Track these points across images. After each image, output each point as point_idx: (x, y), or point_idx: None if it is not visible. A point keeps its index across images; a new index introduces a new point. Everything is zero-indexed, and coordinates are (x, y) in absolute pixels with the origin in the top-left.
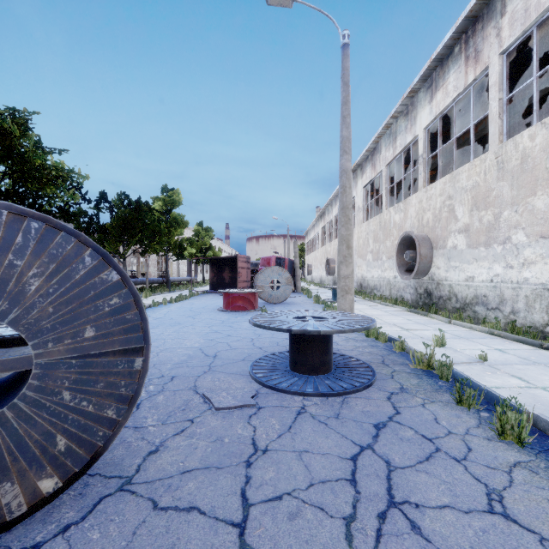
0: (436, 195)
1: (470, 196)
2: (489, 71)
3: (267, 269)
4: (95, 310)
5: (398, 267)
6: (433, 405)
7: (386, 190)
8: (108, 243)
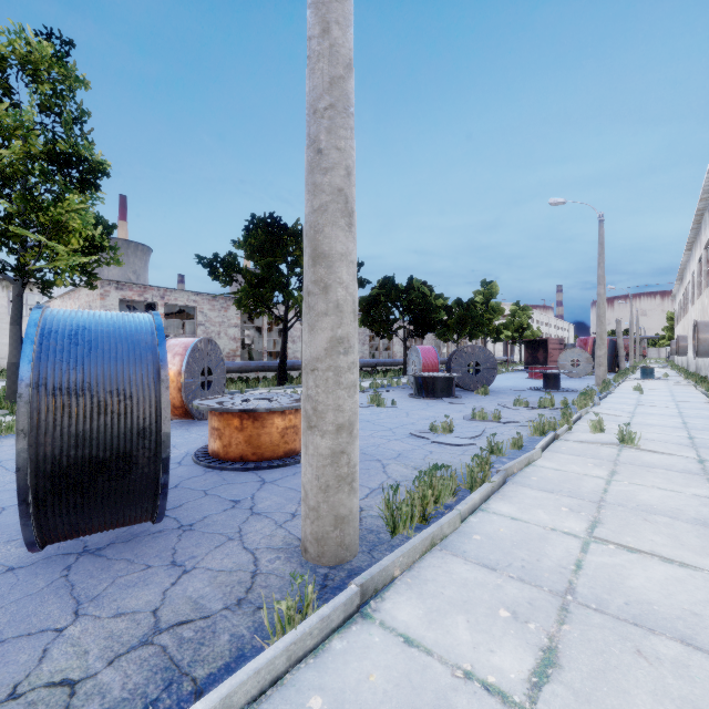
0: None
1: None
2: None
3: (567, 351)
4: (489, 361)
5: (693, 348)
6: None
7: (704, 273)
8: (448, 333)
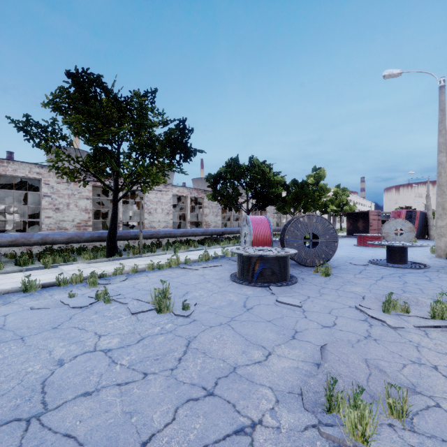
0: None
1: None
2: None
3: (391, 221)
4: (328, 233)
5: None
6: (443, 274)
7: None
8: (286, 207)
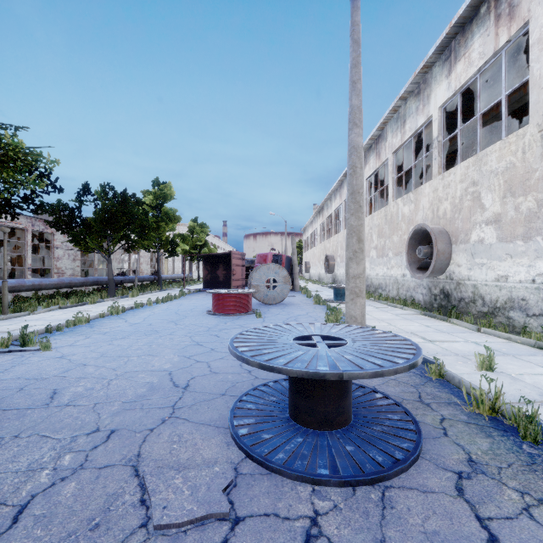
0: (455, 181)
1: (502, 179)
2: (529, 27)
3: (262, 267)
4: None
5: (409, 264)
6: None
7: (393, 181)
8: (91, 238)
